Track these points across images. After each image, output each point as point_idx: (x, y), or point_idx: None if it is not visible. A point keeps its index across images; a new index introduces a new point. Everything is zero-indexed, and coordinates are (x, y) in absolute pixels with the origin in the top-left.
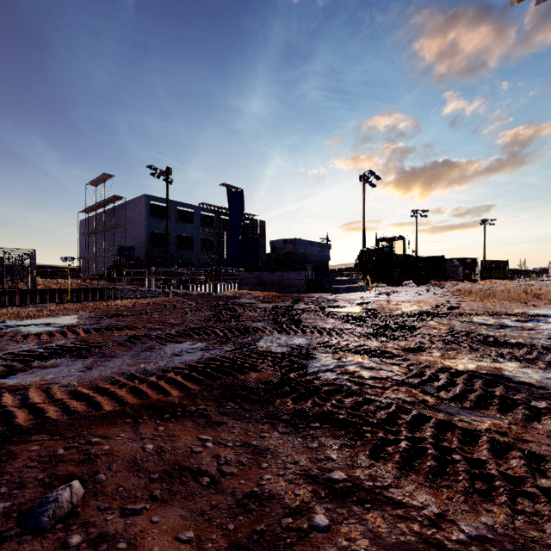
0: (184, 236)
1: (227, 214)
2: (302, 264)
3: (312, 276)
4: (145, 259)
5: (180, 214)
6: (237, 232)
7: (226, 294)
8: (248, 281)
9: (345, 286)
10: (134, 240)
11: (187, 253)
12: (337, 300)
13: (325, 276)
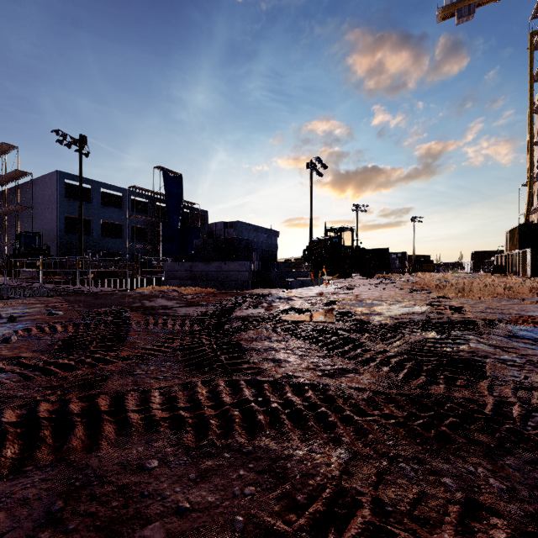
0: (112, 223)
1: (164, 201)
2: (246, 252)
3: (258, 268)
4: (57, 248)
5: (106, 198)
6: (175, 221)
7: (142, 291)
8: (176, 274)
9: (298, 279)
10: (44, 226)
11: (114, 242)
12: (292, 297)
13: (274, 268)
